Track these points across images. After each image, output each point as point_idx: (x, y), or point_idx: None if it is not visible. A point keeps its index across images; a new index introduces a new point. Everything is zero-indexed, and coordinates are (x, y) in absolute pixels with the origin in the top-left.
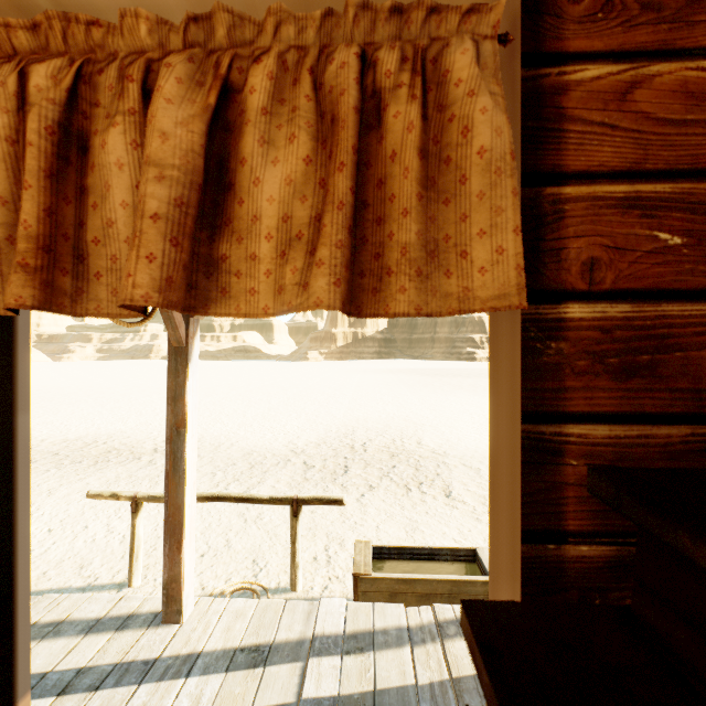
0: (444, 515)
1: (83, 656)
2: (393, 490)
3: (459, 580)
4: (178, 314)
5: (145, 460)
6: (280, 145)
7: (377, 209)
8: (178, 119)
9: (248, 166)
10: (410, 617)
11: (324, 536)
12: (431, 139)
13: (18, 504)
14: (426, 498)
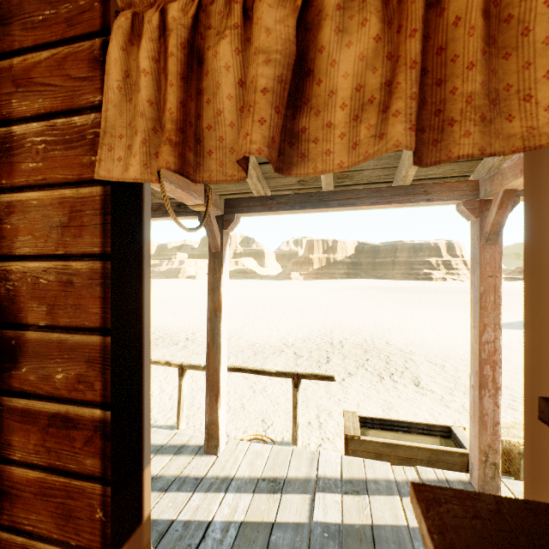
0: (414, 400)
1: (154, 468)
2: (368, 377)
3: (437, 450)
4: (216, 227)
5: (180, 345)
6: (353, 30)
7: (437, 73)
8: (276, 19)
9: (326, 52)
10: (396, 473)
11: (315, 407)
12: (492, 2)
13: (144, 330)
14: (397, 385)
